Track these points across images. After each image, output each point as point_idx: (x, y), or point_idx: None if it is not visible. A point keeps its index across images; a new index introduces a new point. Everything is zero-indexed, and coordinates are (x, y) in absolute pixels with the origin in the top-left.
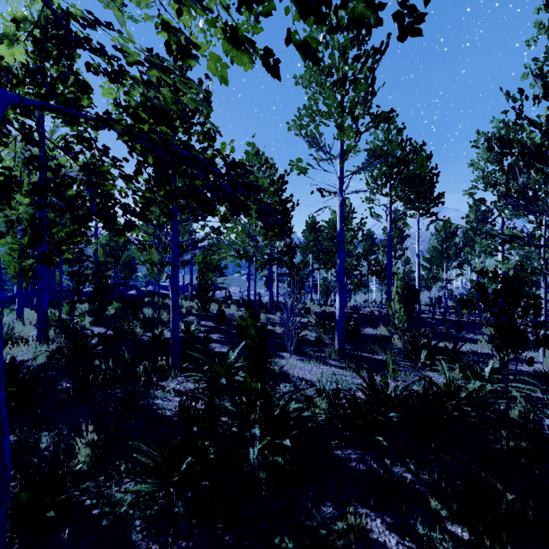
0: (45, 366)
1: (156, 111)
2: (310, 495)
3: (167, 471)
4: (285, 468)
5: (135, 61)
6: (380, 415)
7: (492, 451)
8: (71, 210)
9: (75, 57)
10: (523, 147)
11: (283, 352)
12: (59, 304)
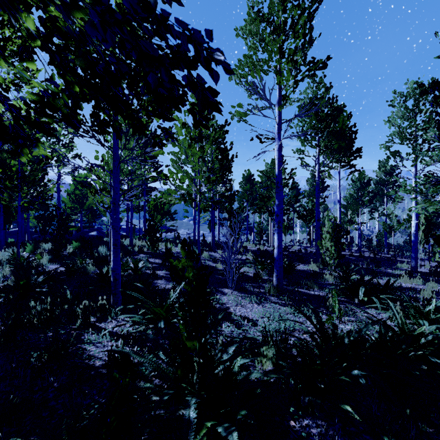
0: None
1: None
2: None
3: None
4: None
5: None
6: None
7: None
8: None
9: None
10: None
11: (224, 289)
12: (17, 244)
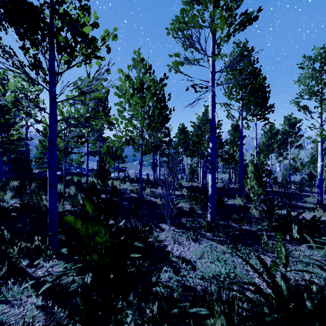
0: None
1: None
2: None
3: None
4: None
5: None
6: None
7: None
8: None
9: None
10: None
11: (163, 224)
12: None
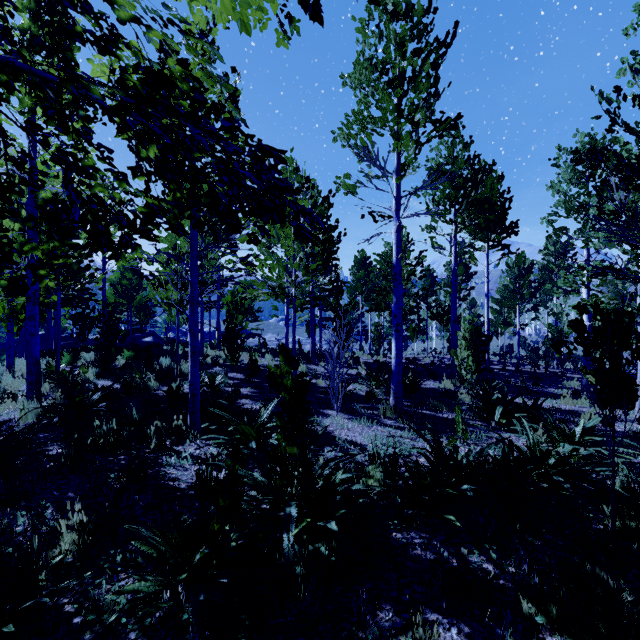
0: (34, 427)
1: (152, 74)
2: (362, 595)
3: (175, 564)
4: (329, 559)
5: (128, 17)
6: (449, 487)
7: (596, 534)
8: (47, 220)
9: (74, 50)
10: (621, 159)
11: (327, 410)
12: (57, 353)
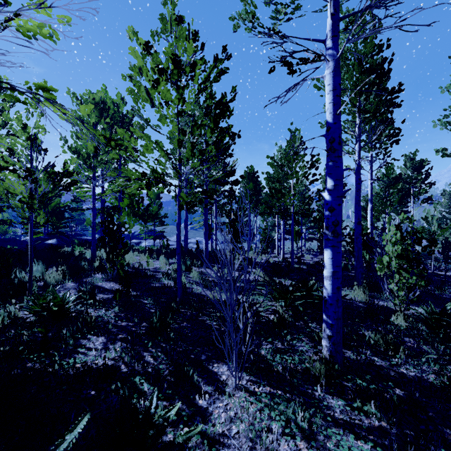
0: None
1: None
2: None
3: None
4: None
5: None
6: None
7: None
8: None
9: None
10: None
11: (220, 364)
12: None
